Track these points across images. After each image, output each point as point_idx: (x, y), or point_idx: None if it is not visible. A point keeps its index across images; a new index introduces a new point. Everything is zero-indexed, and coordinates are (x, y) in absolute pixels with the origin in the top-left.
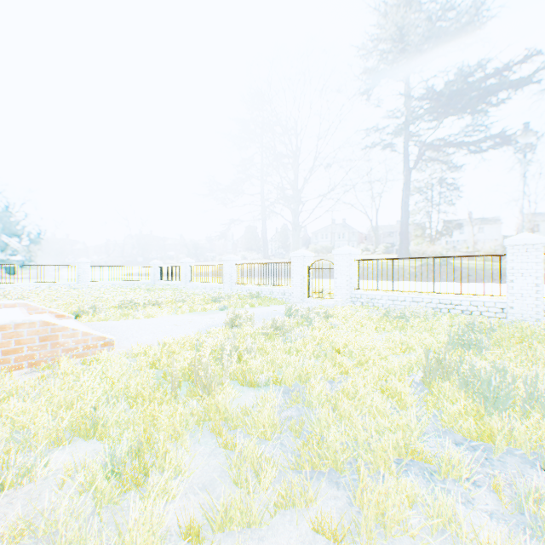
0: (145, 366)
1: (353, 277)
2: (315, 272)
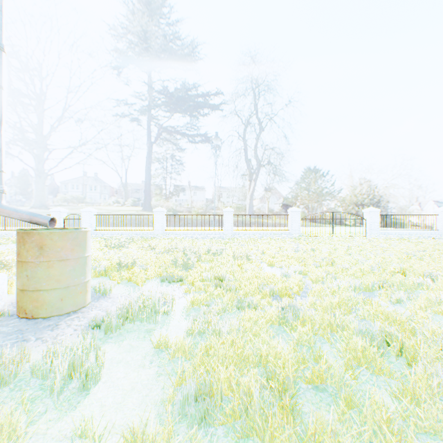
0: (3, 254)
1: (94, 224)
2: (69, 221)
